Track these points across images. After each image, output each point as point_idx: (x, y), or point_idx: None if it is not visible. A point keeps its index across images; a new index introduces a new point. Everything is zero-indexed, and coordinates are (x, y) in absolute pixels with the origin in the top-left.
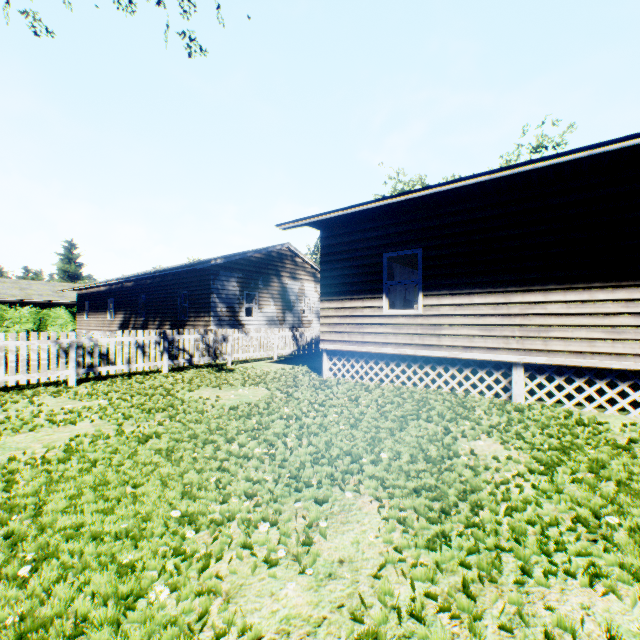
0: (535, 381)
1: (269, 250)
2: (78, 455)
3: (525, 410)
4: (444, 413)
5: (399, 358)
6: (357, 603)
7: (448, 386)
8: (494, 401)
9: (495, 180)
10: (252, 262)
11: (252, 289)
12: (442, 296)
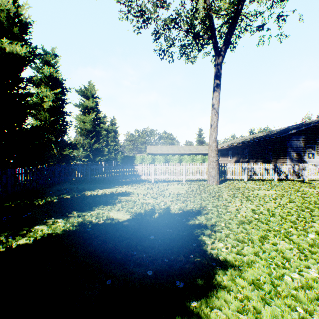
0: None
1: None
2: (284, 197)
3: None
4: None
5: None
6: None
7: None
8: None
9: None
10: (311, 128)
11: (311, 143)
12: None
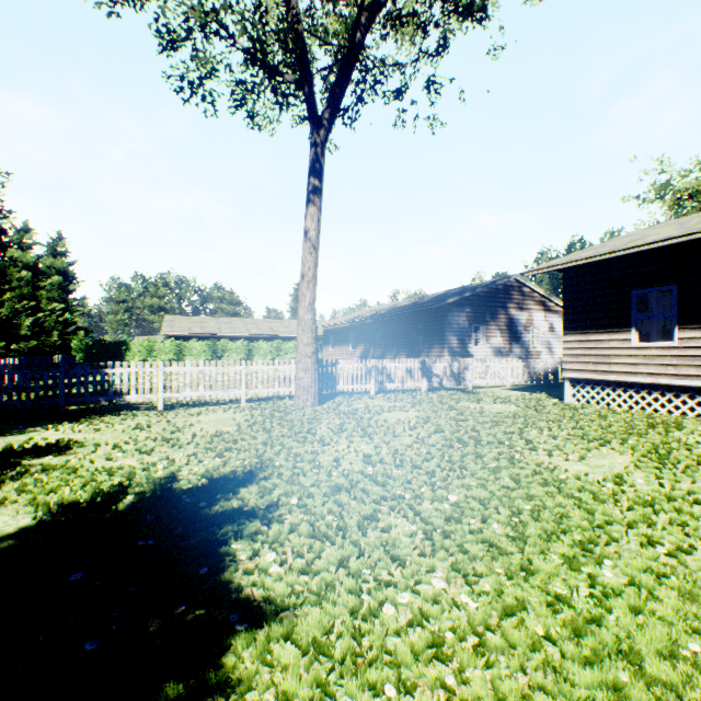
0: None
1: (496, 284)
2: (430, 422)
3: None
4: (695, 430)
5: (650, 387)
6: (612, 473)
7: None
8: None
9: None
10: (479, 297)
11: (479, 322)
12: None
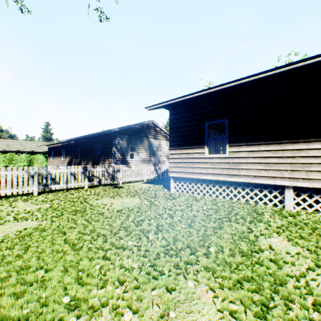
0: (300, 197)
1: (142, 124)
2: (19, 243)
3: (296, 216)
4: (245, 217)
5: (214, 182)
6: None
7: (244, 199)
8: (274, 209)
9: (277, 74)
10: (133, 130)
11: (133, 144)
12: (241, 146)
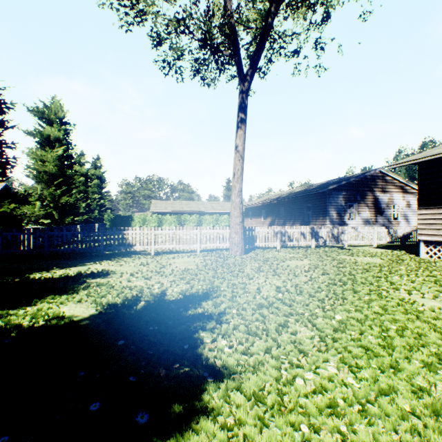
0: None
1: (365, 175)
2: (318, 267)
3: None
4: None
5: None
6: None
7: None
8: None
9: None
10: (352, 184)
11: (352, 201)
12: None
